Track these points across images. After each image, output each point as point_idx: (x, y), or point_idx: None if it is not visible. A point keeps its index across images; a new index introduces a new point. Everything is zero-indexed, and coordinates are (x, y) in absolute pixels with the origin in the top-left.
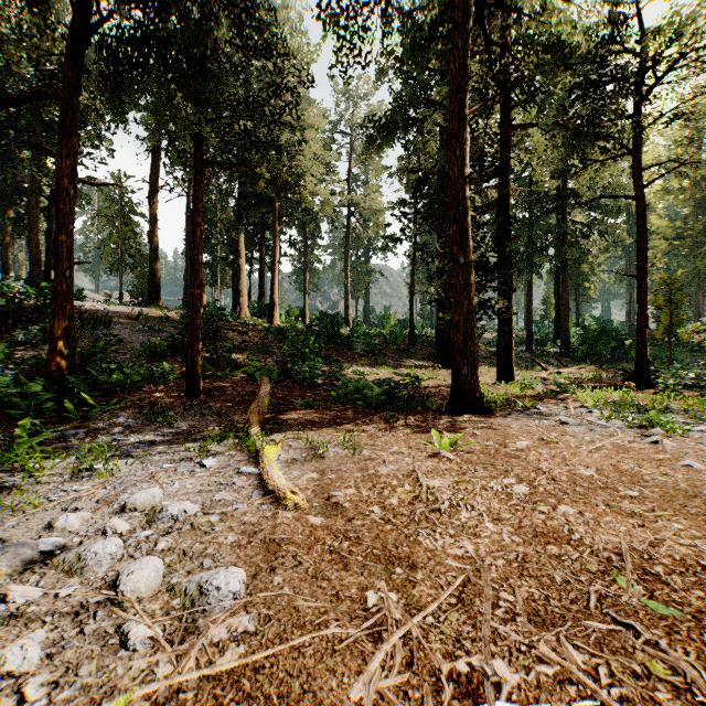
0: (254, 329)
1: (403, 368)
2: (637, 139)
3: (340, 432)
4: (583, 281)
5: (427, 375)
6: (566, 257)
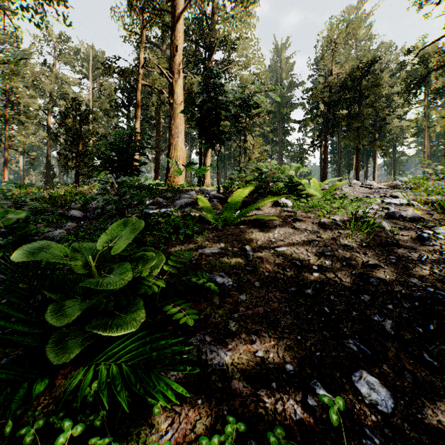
0: None
1: None
2: None
3: None
4: None
5: None
6: None
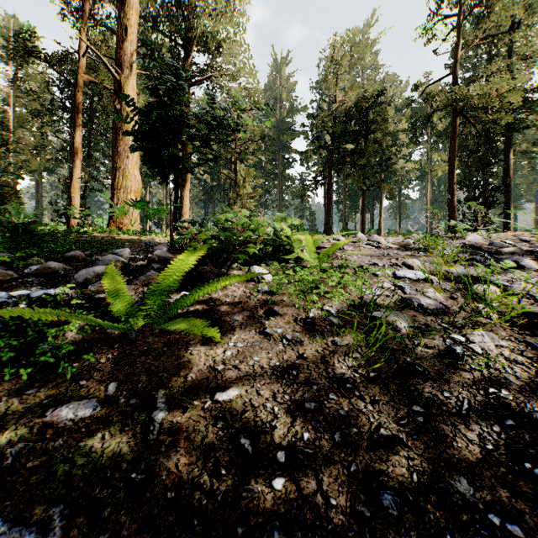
0: None
1: None
2: None
3: None
4: None
5: None
6: None
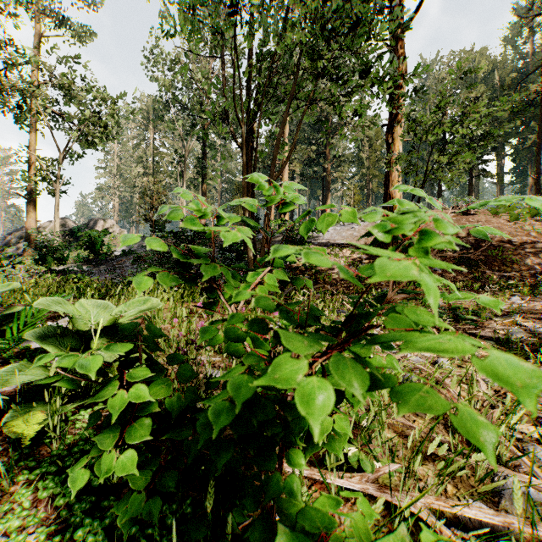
0: None
1: None
2: None
3: None
4: None
5: None
6: None
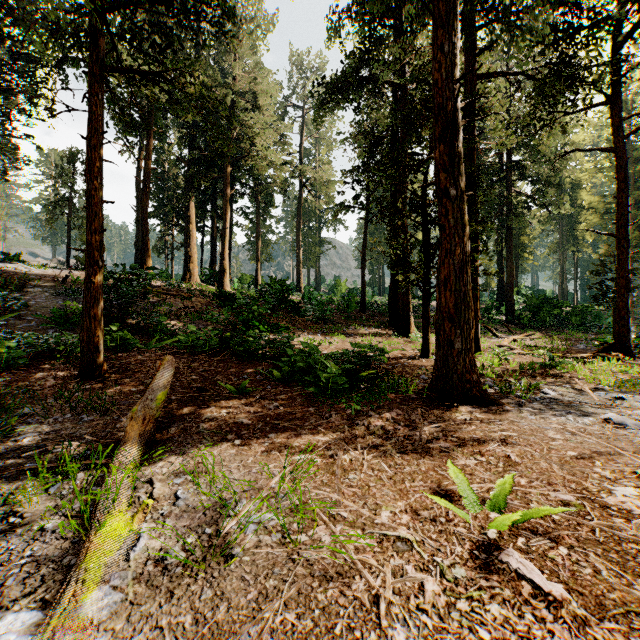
0: (199, 294)
1: (357, 336)
2: (616, 85)
3: (277, 456)
4: (522, 252)
5: (383, 343)
6: (512, 226)
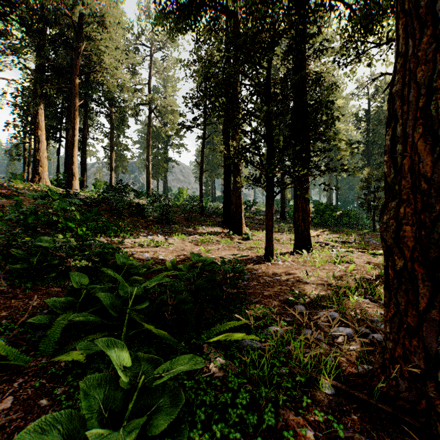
0: None
1: (196, 235)
2: None
3: None
4: None
5: (220, 242)
6: None
